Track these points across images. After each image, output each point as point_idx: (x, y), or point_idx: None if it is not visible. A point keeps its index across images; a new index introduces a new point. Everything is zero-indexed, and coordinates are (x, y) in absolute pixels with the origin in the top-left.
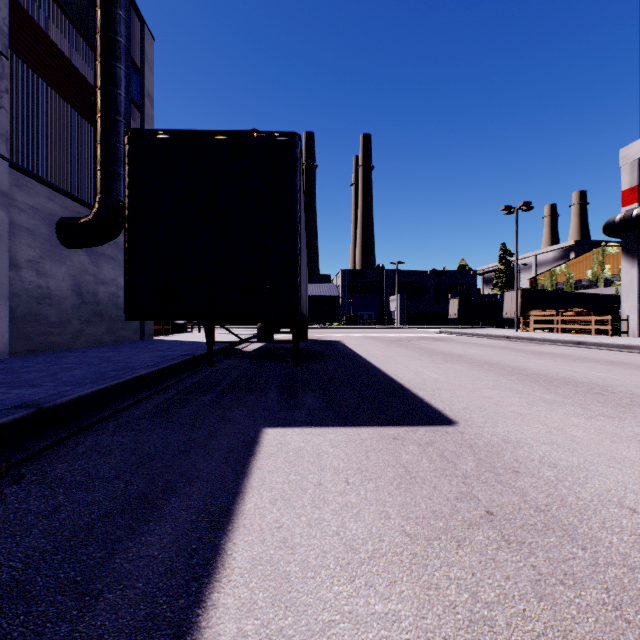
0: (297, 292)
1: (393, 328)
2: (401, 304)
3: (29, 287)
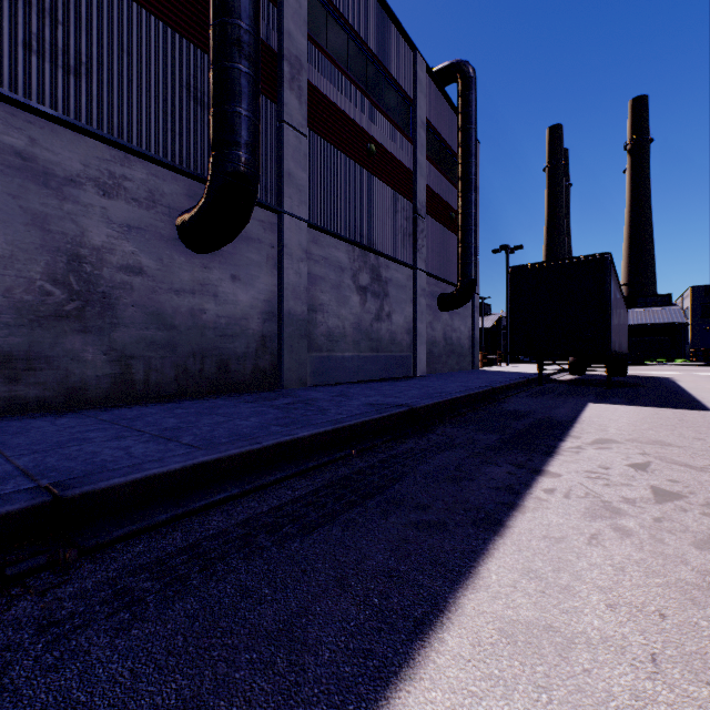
0: (607, 340)
1: None
2: None
3: (429, 337)
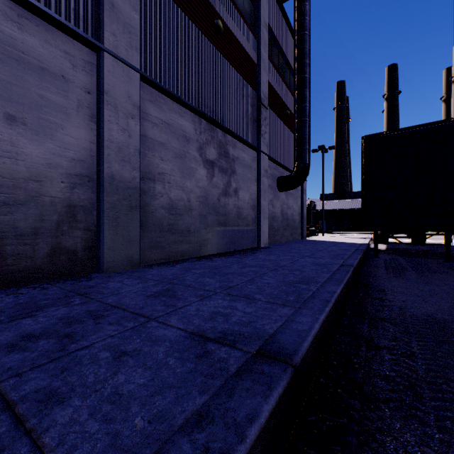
0: None
1: None
2: None
3: (270, 213)
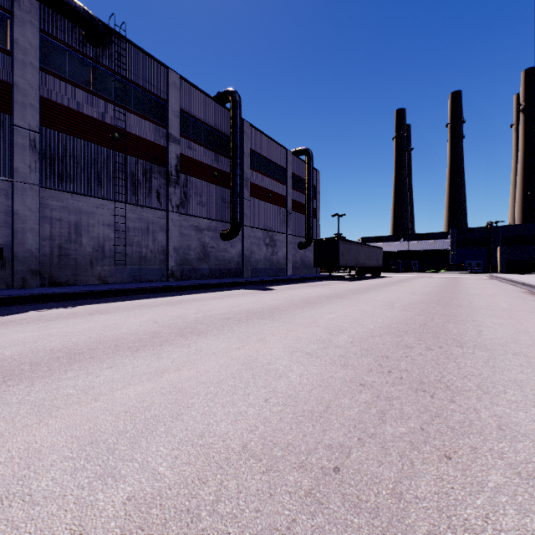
0: (338, 263)
1: (484, 273)
2: (500, 255)
3: (294, 260)
